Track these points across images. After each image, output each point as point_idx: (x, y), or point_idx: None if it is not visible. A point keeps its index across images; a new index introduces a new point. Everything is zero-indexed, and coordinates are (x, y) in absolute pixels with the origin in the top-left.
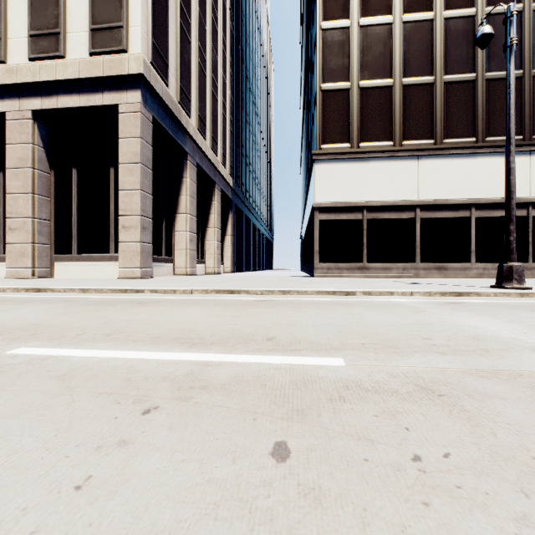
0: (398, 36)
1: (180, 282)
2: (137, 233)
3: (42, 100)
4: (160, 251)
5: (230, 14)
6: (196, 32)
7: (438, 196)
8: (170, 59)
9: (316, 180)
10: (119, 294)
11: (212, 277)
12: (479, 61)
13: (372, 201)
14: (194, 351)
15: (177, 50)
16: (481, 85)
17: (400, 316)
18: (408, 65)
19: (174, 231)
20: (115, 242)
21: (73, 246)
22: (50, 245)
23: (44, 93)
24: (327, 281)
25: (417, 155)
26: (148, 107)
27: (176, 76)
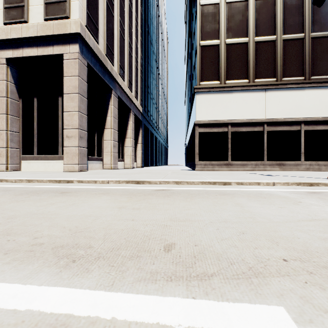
0: (251, 9)
1: (103, 174)
2: (76, 141)
3: (12, 51)
4: (94, 153)
5: (140, 2)
6: (118, 10)
7: (279, 116)
8: (99, 26)
9: (197, 106)
10: (53, 184)
11: (128, 170)
12: (306, 25)
13: (234, 120)
14: (64, 280)
15: (105, 20)
16: (308, 41)
17: (286, 208)
18: (258, 28)
19: (103, 140)
20: (62, 146)
21: (34, 149)
22: (19, 149)
23: (14, 46)
24: (205, 173)
25: (265, 89)
26: (84, 56)
27: (104, 37)
